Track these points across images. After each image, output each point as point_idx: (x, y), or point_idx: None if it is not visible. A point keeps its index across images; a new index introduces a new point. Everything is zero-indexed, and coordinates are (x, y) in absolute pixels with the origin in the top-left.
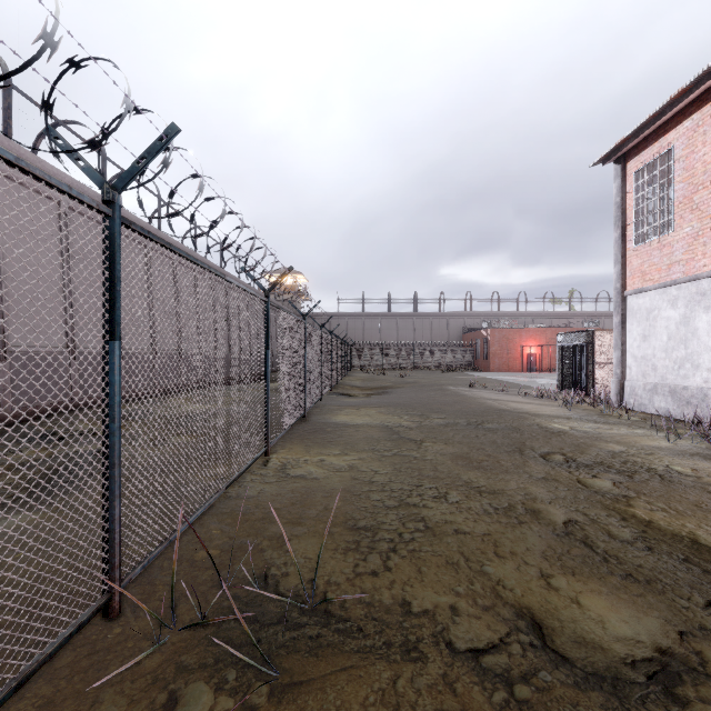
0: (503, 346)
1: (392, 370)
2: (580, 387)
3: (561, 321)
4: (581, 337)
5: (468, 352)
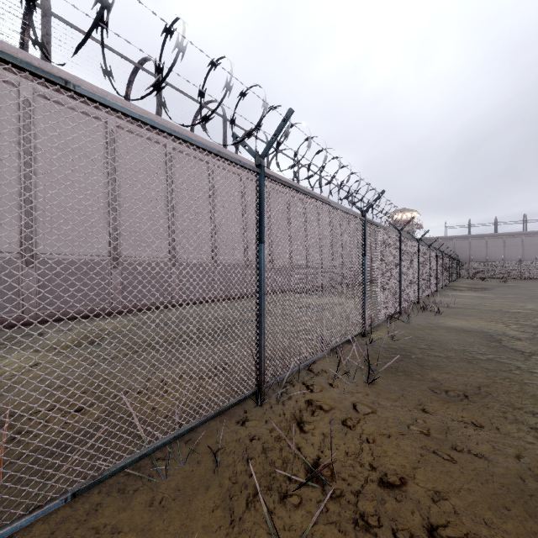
0: None
1: (497, 279)
2: None
3: None
4: None
5: None
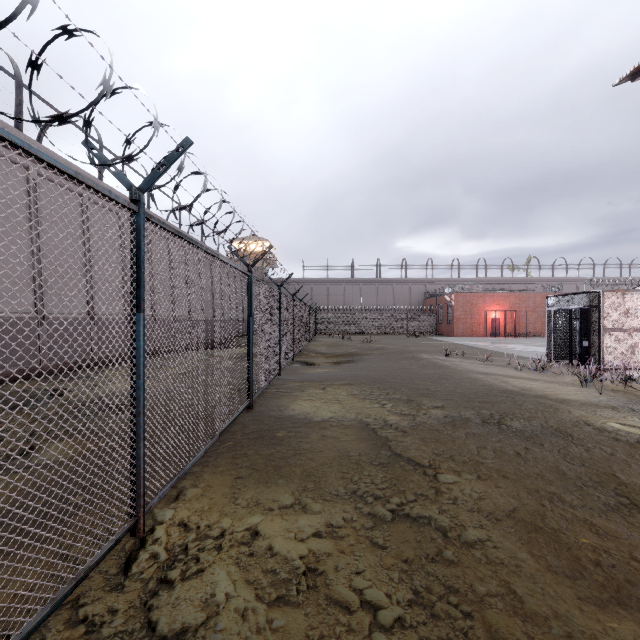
0: (467, 310)
1: (356, 335)
2: (580, 357)
3: (520, 287)
4: (581, 299)
5: (430, 317)
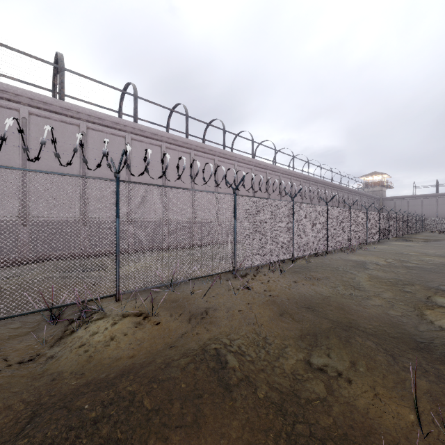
0: None
1: None
2: None
3: None
4: None
5: None
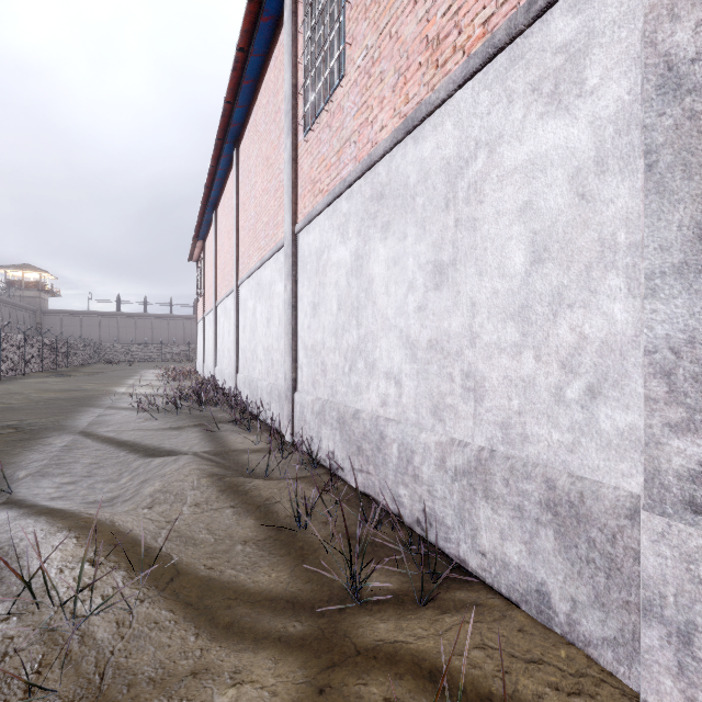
0: None
1: (140, 362)
2: None
3: None
4: None
5: None
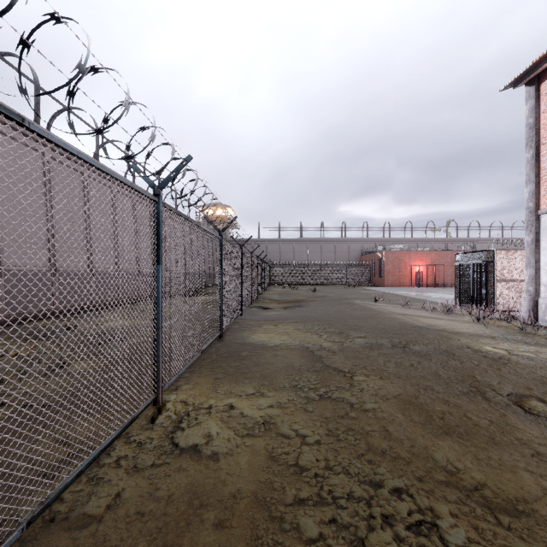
0: (396, 265)
1: (304, 285)
2: (480, 302)
3: (440, 245)
4: (481, 256)
5: (365, 271)
